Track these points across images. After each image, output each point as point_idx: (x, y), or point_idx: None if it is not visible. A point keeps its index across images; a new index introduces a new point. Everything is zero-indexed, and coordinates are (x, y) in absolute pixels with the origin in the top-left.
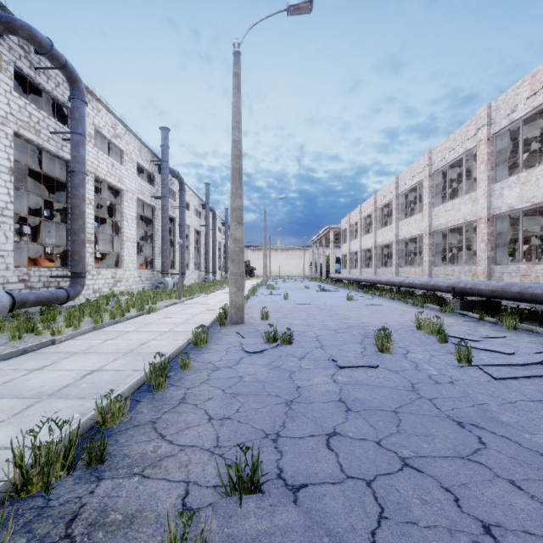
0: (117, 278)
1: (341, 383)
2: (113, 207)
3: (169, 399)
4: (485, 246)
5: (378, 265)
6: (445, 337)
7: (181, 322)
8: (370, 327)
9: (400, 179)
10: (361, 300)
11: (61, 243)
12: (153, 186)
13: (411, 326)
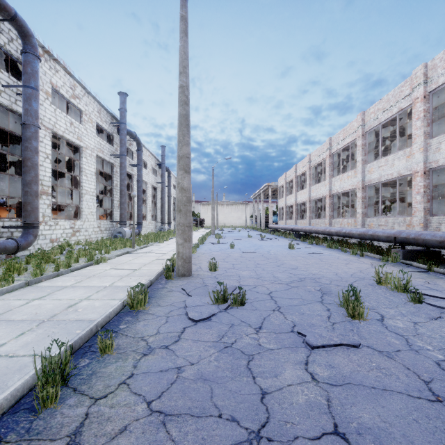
0: (76, 228)
1: (324, 384)
2: (73, 163)
3: (53, 433)
4: (421, 198)
5: (312, 217)
6: (419, 296)
7: (126, 275)
8: (322, 279)
9: (333, 140)
10: (302, 249)
11: (18, 195)
12: (112, 145)
13: (364, 278)
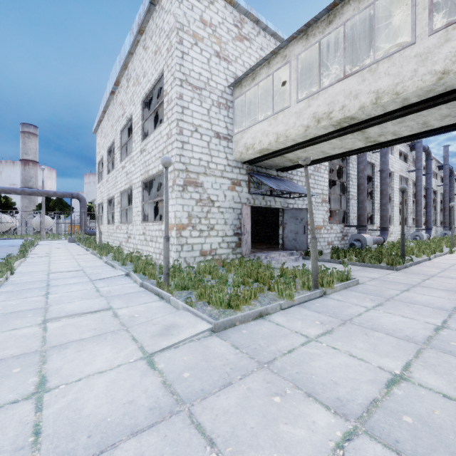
0: (390, 231)
1: None
2: None
3: None
4: None
5: None
6: None
7: None
8: None
9: None
10: None
11: None
12: (406, 163)
13: None
